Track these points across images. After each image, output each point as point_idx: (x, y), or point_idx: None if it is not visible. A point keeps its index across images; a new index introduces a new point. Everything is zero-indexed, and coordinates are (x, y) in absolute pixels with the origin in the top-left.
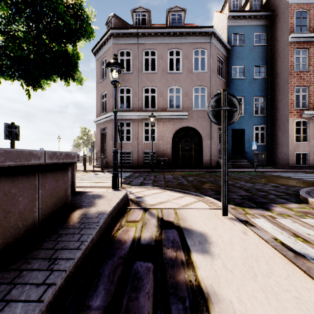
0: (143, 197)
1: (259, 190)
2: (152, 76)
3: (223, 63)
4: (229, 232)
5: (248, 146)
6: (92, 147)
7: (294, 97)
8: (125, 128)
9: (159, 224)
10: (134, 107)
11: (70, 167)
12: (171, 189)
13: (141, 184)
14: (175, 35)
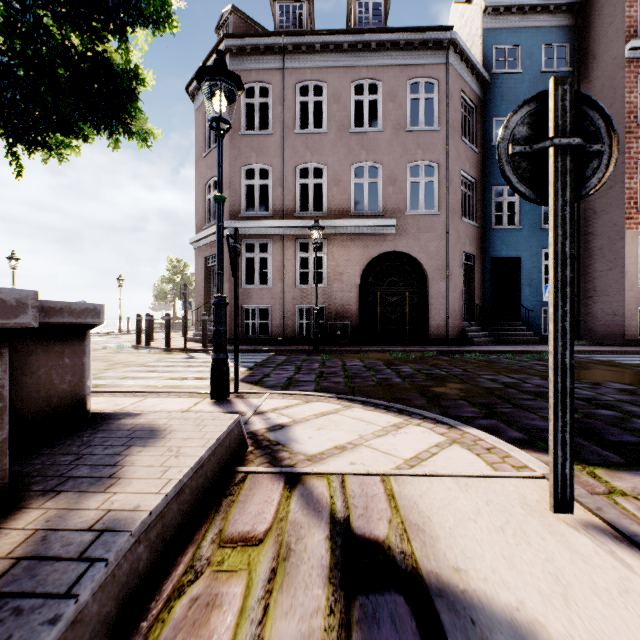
0: (290, 429)
1: (592, 402)
2: (317, 141)
3: (474, 112)
4: (634, 621)
5: (529, 295)
6: (184, 297)
7: (637, 184)
8: (258, 255)
9: (338, 559)
10: (276, 210)
11: (7, 344)
12: (365, 400)
13: (288, 384)
14: (367, 48)
